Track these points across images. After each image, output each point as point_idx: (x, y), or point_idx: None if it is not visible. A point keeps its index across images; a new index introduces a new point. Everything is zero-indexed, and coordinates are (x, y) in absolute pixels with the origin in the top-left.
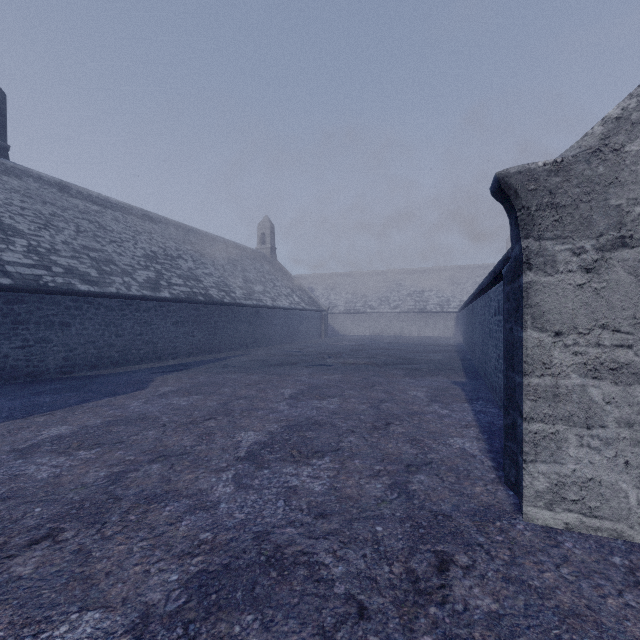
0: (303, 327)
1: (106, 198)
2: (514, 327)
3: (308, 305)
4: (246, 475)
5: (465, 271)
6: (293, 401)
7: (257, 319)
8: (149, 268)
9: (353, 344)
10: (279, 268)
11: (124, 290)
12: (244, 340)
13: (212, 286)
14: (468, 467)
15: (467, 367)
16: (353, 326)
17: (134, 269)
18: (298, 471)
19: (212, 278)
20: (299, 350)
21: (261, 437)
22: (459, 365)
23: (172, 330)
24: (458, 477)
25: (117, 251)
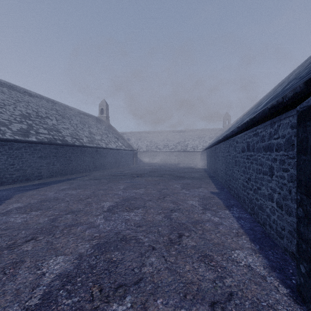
0: (124, 159)
1: None
2: None
3: (126, 147)
4: None
5: (204, 131)
6: (109, 214)
7: (96, 155)
8: (23, 122)
9: (150, 168)
10: (111, 127)
11: None
12: (88, 167)
13: (68, 135)
14: (269, 300)
15: (214, 181)
16: (150, 158)
17: (10, 122)
18: None
19: (68, 130)
20: (120, 172)
21: (68, 264)
22: (209, 180)
23: (38, 161)
24: None
25: None
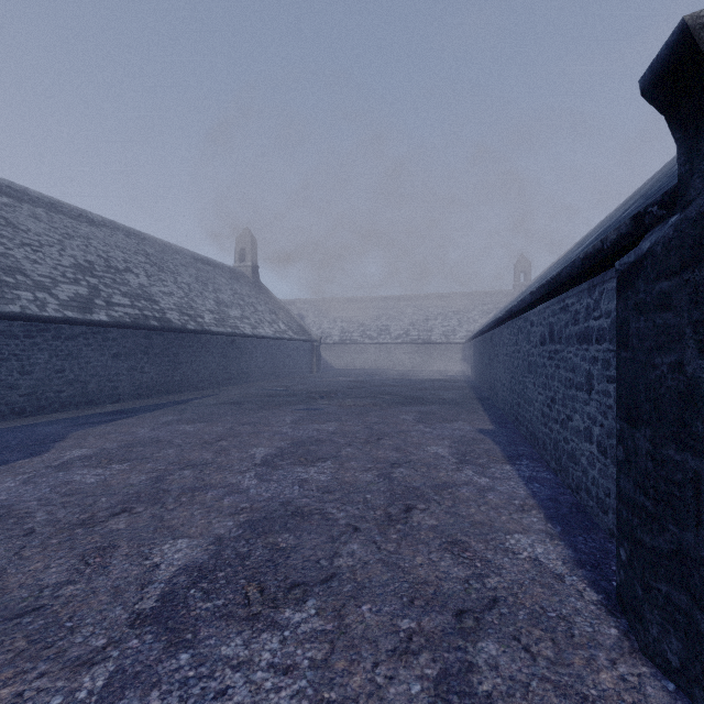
0: (291, 360)
1: (23, 189)
2: (699, 361)
3: (297, 334)
4: (137, 676)
5: (472, 298)
6: (266, 469)
7: (232, 350)
8: (79, 282)
9: (350, 380)
10: (262, 290)
11: (34, 309)
12: (215, 376)
13: (172, 308)
14: (562, 609)
15: (488, 408)
16: (349, 359)
17: (55, 282)
18: (251, 650)
19: (172, 298)
20: (284, 388)
21: (198, 552)
22: (478, 406)
23: (111, 365)
24: (556, 642)
25: (31, 257)
